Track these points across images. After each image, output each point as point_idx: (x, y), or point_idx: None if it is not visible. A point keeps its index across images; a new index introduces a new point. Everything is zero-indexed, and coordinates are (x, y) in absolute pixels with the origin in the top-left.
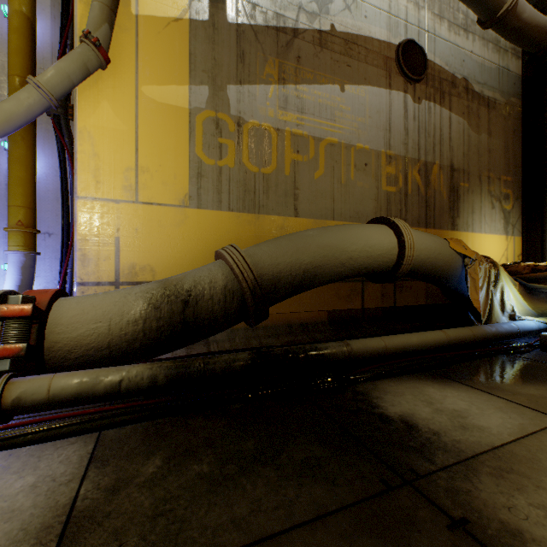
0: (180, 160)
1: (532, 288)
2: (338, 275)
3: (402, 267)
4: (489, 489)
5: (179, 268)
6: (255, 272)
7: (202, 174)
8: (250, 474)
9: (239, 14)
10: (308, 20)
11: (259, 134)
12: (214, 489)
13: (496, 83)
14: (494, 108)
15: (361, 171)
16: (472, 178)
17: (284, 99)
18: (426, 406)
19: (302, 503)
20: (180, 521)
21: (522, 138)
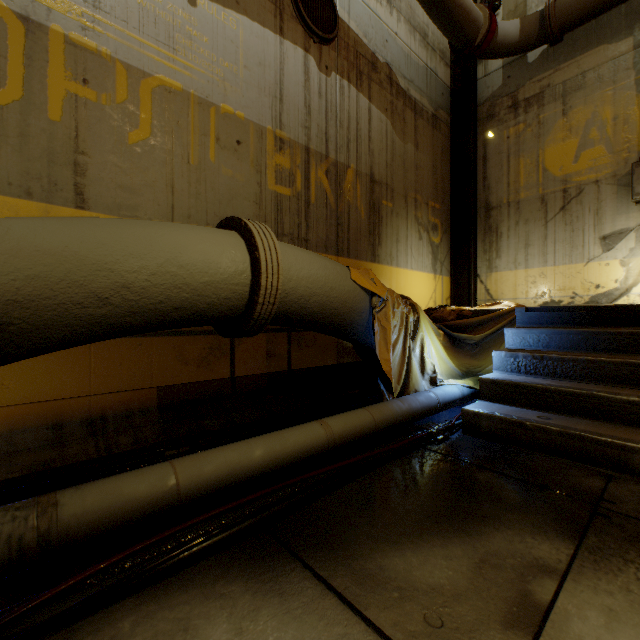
0: None
1: (458, 339)
2: (97, 324)
3: (259, 308)
4: None
5: None
6: None
7: None
8: None
9: None
10: None
11: None
12: None
13: (424, 85)
14: (422, 116)
15: (231, 151)
16: (397, 197)
17: None
18: None
19: None
20: None
21: (451, 160)
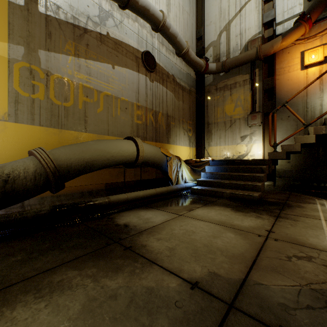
0: (1, 90)
1: (195, 169)
2: (106, 164)
3: (139, 160)
4: (143, 237)
5: (0, 160)
6: (56, 163)
7: (19, 101)
8: (45, 254)
9: (48, 9)
10: (93, 25)
11: (62, 83)
12: (24, 263)
13: (186, 80)
14: (185, 91)
15: (124, 111)
16: (176, 120)
17: (78, 66)
18: (137, 218)
19: (69, 257)
20: (4, 276)
21: (196, 105)
